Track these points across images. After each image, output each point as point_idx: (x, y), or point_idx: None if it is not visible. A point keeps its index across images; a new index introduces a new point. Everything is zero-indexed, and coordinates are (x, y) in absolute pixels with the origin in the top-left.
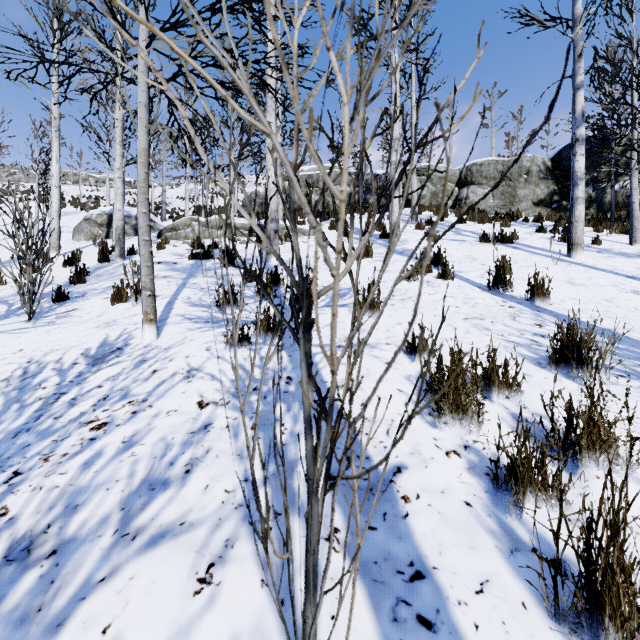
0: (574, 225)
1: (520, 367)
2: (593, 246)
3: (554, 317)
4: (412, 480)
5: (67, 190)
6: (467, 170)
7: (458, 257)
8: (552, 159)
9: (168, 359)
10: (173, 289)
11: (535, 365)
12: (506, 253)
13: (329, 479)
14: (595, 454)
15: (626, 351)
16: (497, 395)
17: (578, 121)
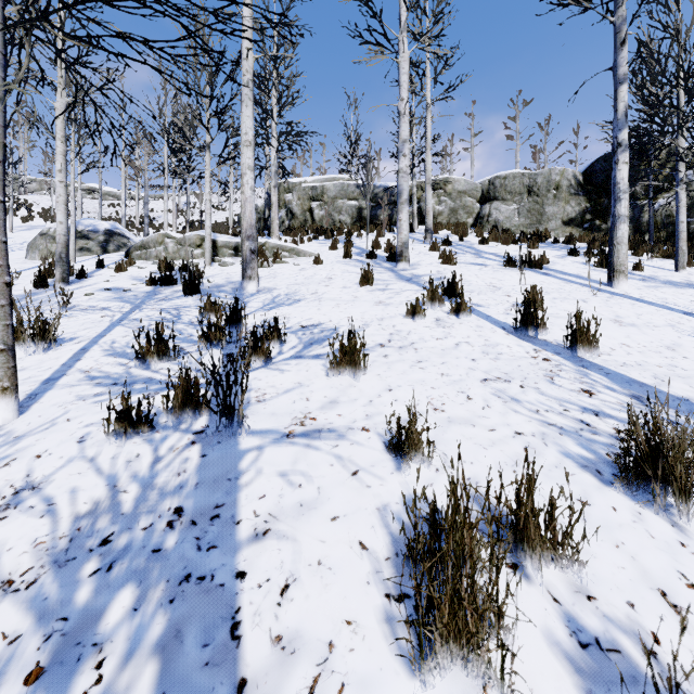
0: (616, 248)
1: (579, 516)
2: (635, 273)
3: (606, 377)
4: None
5: (38, 200)
6: (490, 184)
7: (478, 286)
8: (584, 173)
9: (4, 461)
10: (101, 328)
11: (593, 477)
12: (535, 281)
13: None
14: None
15: None
16: (537, 569)
17: (621, 122)
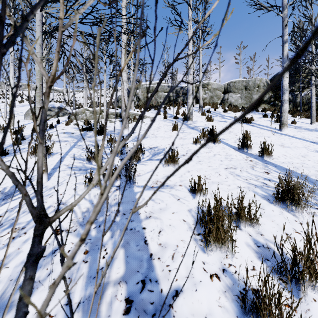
0: (283, 114)
1: (258, 208)
2: (292, 125)
3: (275, 167)
4: (185, 304)
5: (25, 93)
6: (228, 85)
7: None
8: (270, 80)
9: (49, 196)
10: (67, 148)
11: (266, 201)
12: (248, 128)
13: (126, 303)
14: (312, 282)
15: (317, 190)
16: (244, 226)
17: (285, 60)
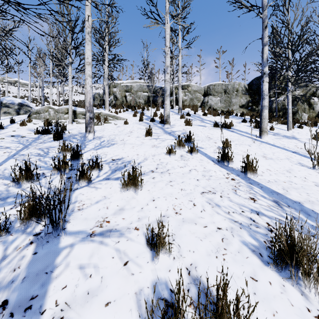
0: (263, 120)
1: (254, 310)
2: (270, 131)
3: (261, 189)
4: None
5: None
6: (208, 87)
7: (201, 137)
8: (248, 84)
9: None
10: (1, 160)
11: (258, 258)
12: (227, 135)
13: None
14: None
15: None
16: None
17: (265, 63)
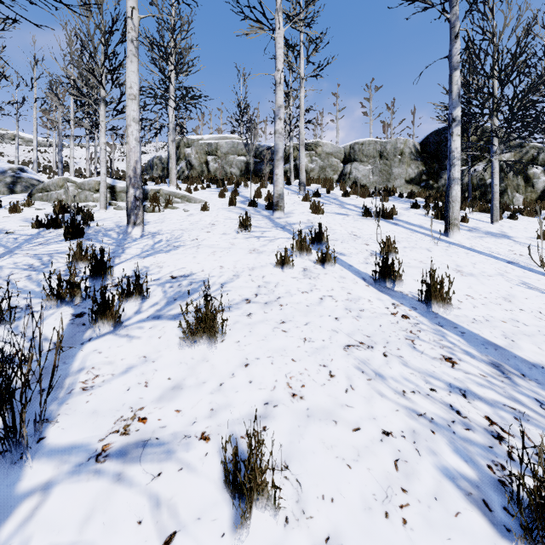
0: (451, 205)
1: None
2: (462, 224)
3: (462, 338)
4: None
5: None
6: (351, 148)
7: (341, 234)
8: (421, 143)
9: None
10: None
11: (482, 517)
12: (388, 230)
13: None
14: None
15: None
16: None
17: (455, 101)
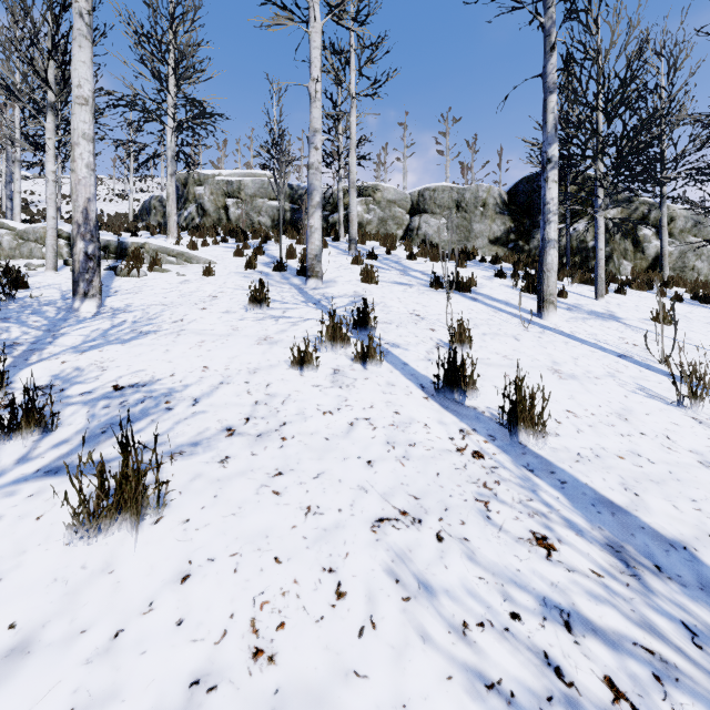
0: (546, 275)
1: None
2: (560, 300)
3: (563, 493)
4: None
5: None
6: (419, 195)
7: (398, 314)
8: (508, 192)
9: None
10: None
11: None
12: (463, 308)
13: None
14: None
15: None
16: None
17: (550, 136)
